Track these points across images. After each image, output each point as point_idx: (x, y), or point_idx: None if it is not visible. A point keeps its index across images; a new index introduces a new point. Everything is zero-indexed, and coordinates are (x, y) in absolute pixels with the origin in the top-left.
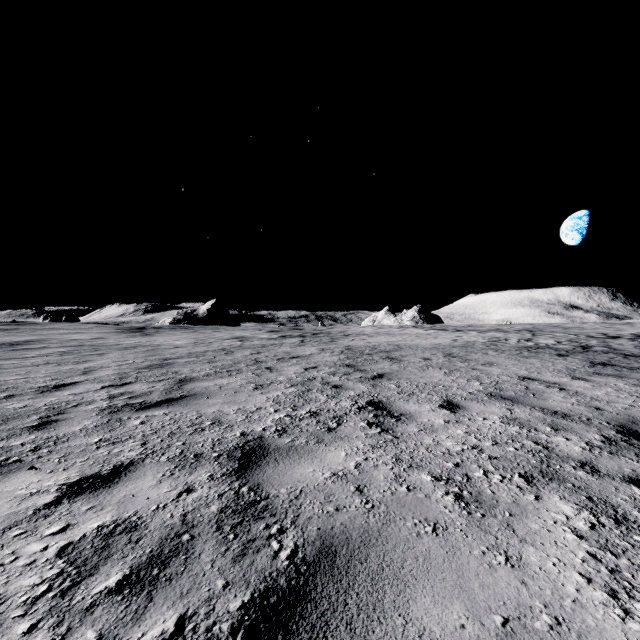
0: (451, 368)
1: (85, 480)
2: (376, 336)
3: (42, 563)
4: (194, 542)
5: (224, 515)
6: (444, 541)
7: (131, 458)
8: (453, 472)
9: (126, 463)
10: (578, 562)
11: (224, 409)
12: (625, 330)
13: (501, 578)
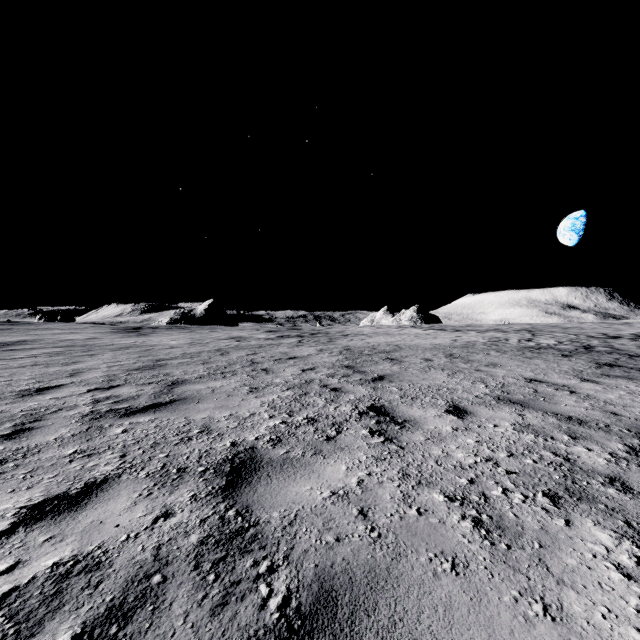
0: (454, 369)
1: (49, 502)
2: (375, 336)
3: None
4: (166, 586)
5: (205, 548)
6: (466, 583)
7: (106, 474)
8: (468, 490)
9: (99, 480)
10: (632, 612)
11: (215, 415)
12: (624, 330)
13: (542, 637)
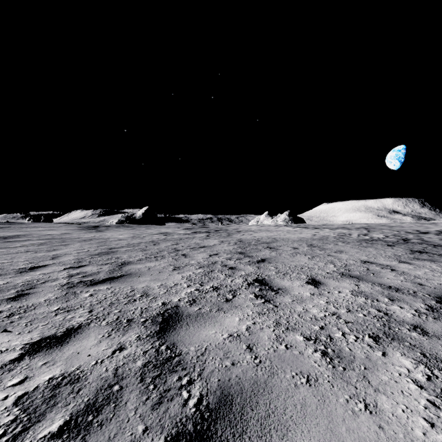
0: (313, 255)
1: (43, 340)
2: (259, 232)
3: (1, 411)
4: (122, 392)
5: (147, 369)
6: (316, 391)
7: (80, 323)
8: (319, 333)
9: (76, 327)
10: (421, 409)
11: (151, 285)
12: (431, 228)
13: (363, 423)
